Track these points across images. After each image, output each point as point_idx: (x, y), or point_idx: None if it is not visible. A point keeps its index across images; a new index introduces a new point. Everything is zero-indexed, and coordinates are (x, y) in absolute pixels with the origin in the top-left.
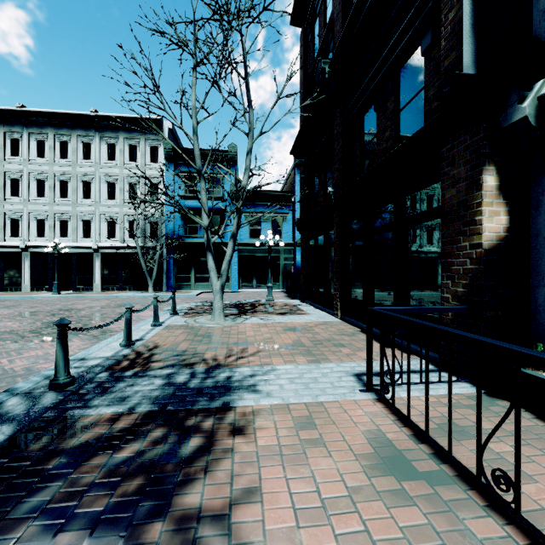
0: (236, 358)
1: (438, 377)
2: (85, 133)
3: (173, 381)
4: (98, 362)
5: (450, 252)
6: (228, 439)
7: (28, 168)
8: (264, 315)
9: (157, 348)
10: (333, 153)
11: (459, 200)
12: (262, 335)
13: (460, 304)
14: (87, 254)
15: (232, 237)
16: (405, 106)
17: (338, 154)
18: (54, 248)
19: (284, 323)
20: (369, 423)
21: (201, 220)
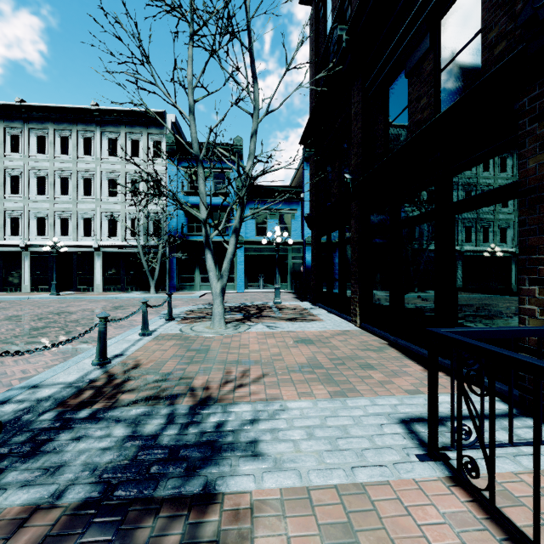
0: (233, 387)
1: None
2: (86, 128)
3: (139, 431)
4: (52, 392)
5: (536, 245)
6: None
7: (28, 164)
8: (271, 321)
9: (136, 369)
10: (350, 137)
11: None
12: (269, 350)
13: None
14: (88, 253)
15: (234, 232)
16: (449, 63)
17: (357, 136)
18: (52, 247)
19: (295, 332)
20: None
21: (199, 212)
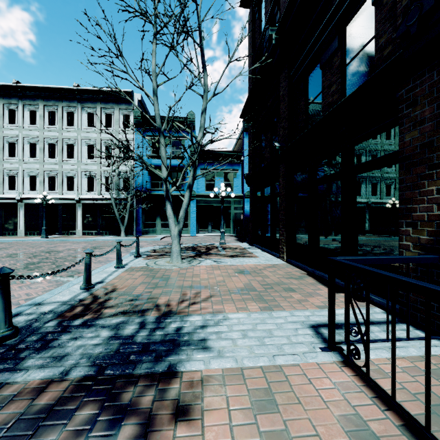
0: (188, 304)
1: (407, 334)
2: (69, 104)
3: (120, 333)
4: (52, 307)
5: (410, 198)
6: (169, 428)
7: (23, 133)
8: (217, 257)
9: (114, 292)
10: (279, 113)
11: (423, 142)
12: (215, 278)
13: (424, 252)
14: (71, 204)
15: (188, 187)
16: (352, 60)
17: (284, 113)
18: (42, 199)
19: (235, 265)
20: (341, 401)
21: (161, 172)
